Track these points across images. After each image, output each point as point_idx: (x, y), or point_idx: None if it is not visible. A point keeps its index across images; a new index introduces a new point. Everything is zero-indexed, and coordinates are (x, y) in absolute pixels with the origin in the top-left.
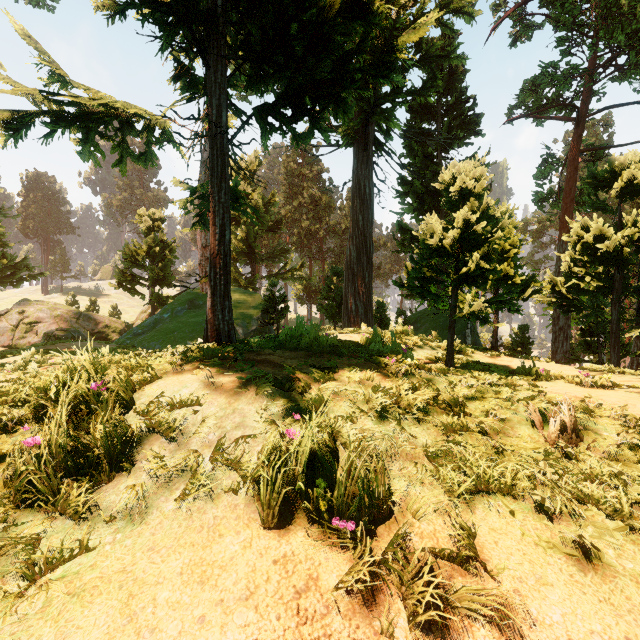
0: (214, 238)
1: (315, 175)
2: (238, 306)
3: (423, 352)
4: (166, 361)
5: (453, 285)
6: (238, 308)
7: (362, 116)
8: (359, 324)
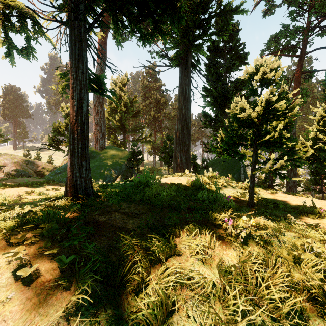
0: (73, 109)
1: (158, 87)
2: (115, 157)
3: (227, 190)
4: (2, 228)
5: (254, 147)
6: (115, 158)
7: (185, 48)
8: (183, 168)
